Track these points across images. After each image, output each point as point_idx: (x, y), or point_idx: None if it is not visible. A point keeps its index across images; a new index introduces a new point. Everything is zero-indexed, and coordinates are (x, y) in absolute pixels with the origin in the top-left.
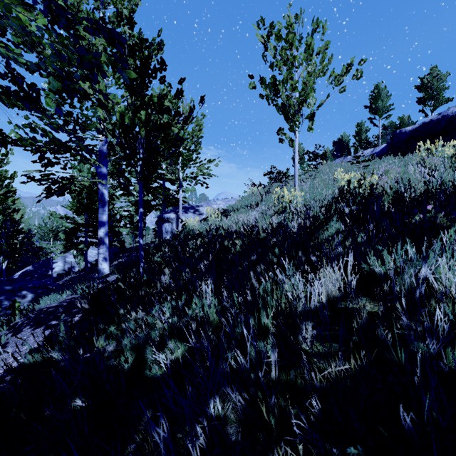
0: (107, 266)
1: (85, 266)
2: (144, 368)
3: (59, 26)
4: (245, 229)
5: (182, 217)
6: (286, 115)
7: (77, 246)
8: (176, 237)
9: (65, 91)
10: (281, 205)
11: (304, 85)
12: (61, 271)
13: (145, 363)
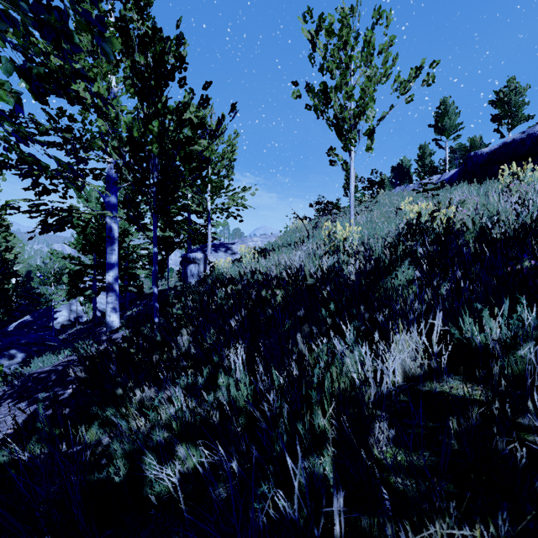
0: (117, 318)
1: (94, 316)
2: (144, 483)
3: None
4: (288, 273)
5: (210, 257)
6: (340, 131)
7: (83, 293)
8: (203, 282)
9: (25, 79)
10: (332, 243)
11: (362, 93)
12: (66, 321)
13: (145, 476)
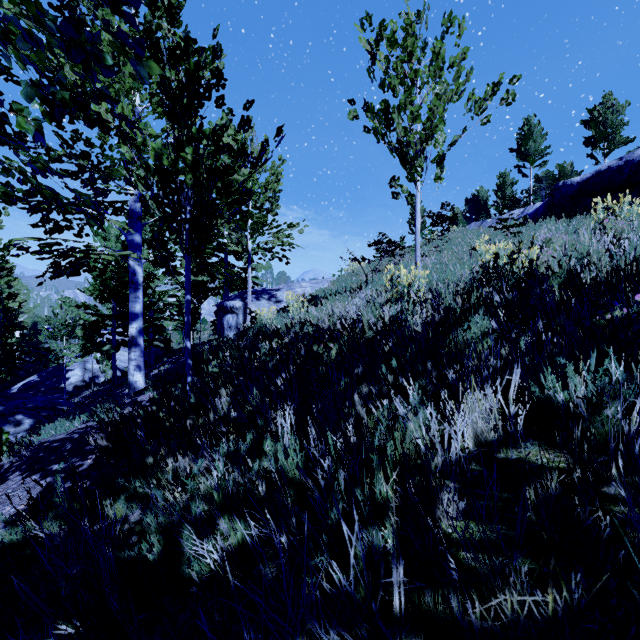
0: (141, 377)
1: (113, 375)
2: (181, 562)
3: None
4: (343, 324)
5: (251, 306)
6: (404, 158)
7: (100, 348)
8: (242, 335)
9: (48, 104)
10: (395, 290)
11: (430, 113)
12: (79, 382)
13: (182, 553)
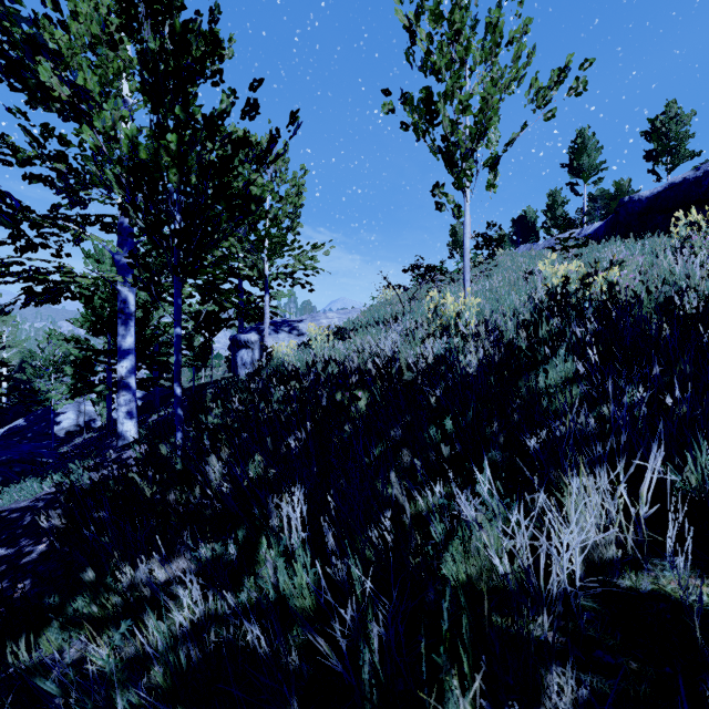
0: (133, 426)
1: (108, 420)
2: None
3: (43, 1)
4: (376, 364)
5: (269, 340)
6: (450, 159)
7: (92, 389)
8: (256, 375)
9: None
10: (440, 321)
11: (484, 103)
12: (73, 426)
13: None
